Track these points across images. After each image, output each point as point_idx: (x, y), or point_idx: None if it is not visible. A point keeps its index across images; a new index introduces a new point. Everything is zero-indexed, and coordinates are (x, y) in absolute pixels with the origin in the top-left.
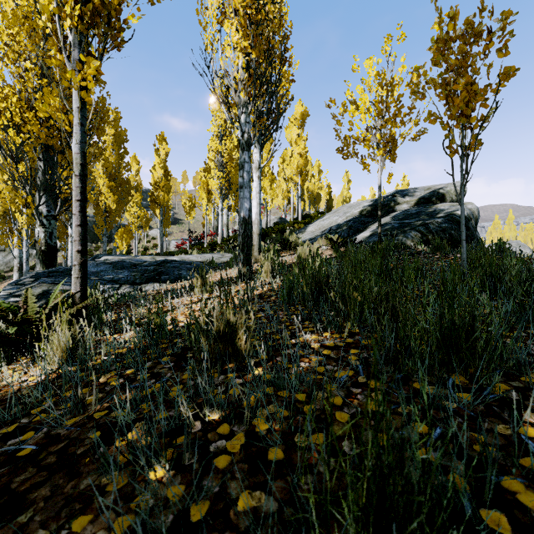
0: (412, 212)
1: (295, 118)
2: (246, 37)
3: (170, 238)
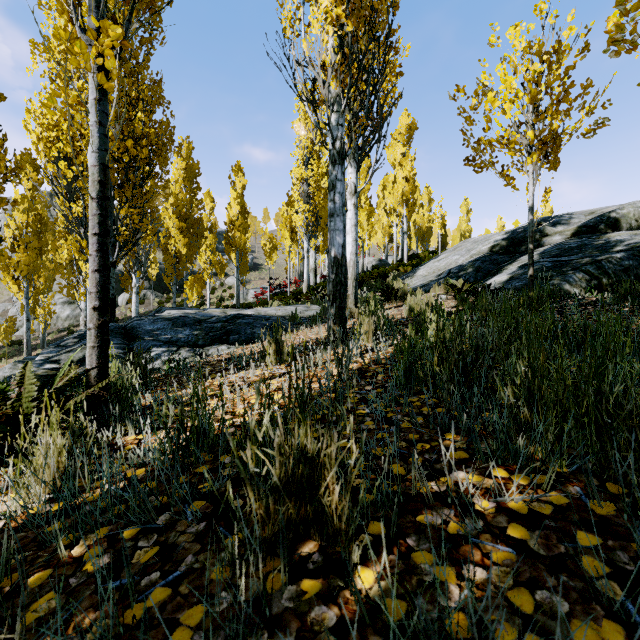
0: (571, 245)
1: (400, 132)
2: None
3: (249, 286)
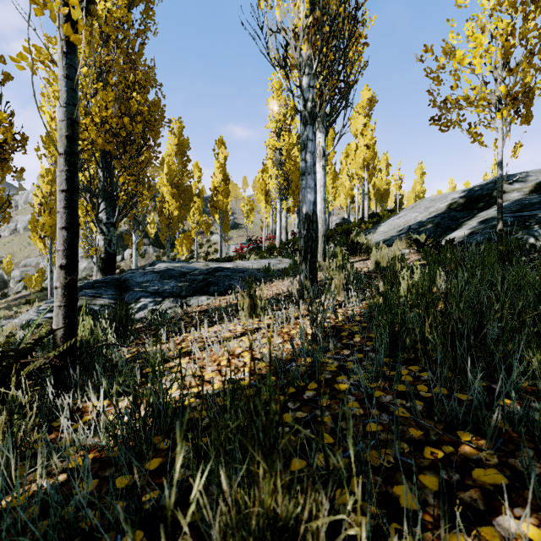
0: (532, 201)
1: (361, 106)
2: None
3: (230, 242)
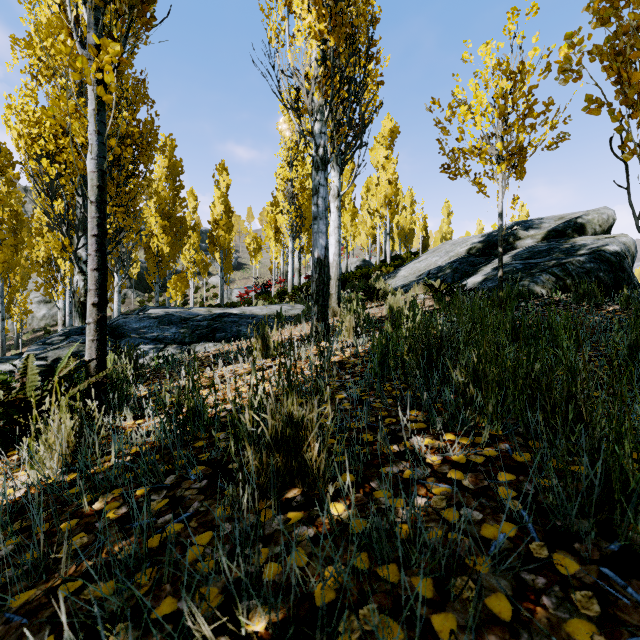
0: (540, 249)
1: (383, 136)
2: (321, 17)
3: (233, 286)
